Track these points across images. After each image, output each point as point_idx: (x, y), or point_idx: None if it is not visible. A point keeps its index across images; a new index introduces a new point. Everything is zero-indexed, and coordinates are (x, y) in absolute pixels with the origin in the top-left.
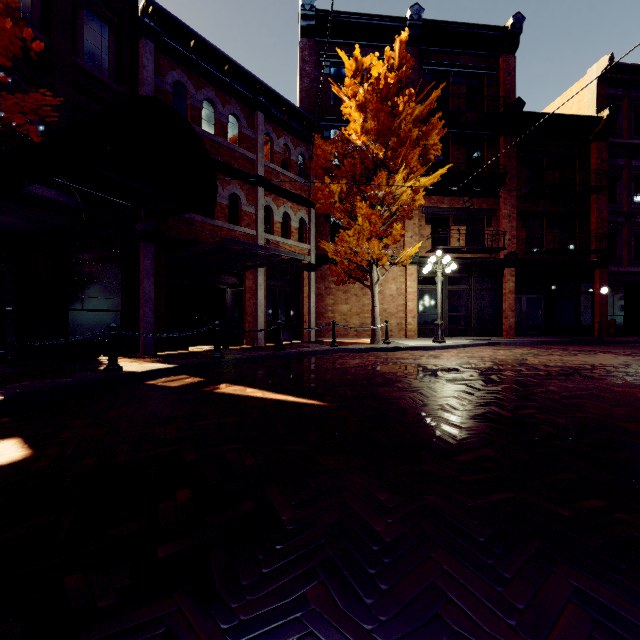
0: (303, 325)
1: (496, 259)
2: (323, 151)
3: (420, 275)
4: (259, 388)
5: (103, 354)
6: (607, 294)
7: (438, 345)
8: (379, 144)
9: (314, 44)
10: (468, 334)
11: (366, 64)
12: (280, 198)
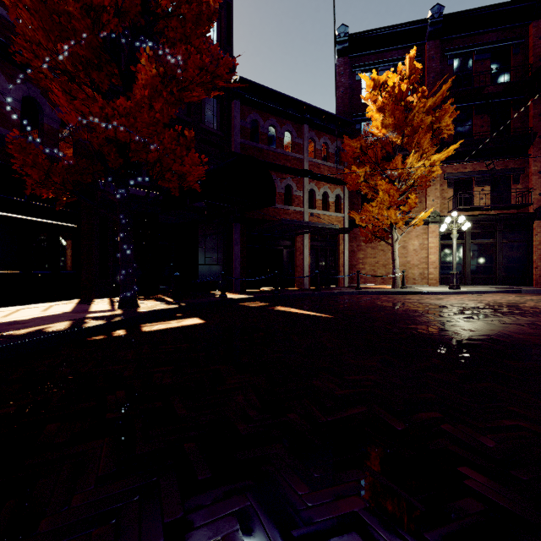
0: (338, 274)
1: (523, 214)
2: (350, 147)
3: (442, 232)
4: (298, 309)
5: (214, 290)
6: None
7: (449, 291)
8: (396, 134)
9: (348, 60)
10: (492, 283)
11: (382, 80)
12: (320, 182)
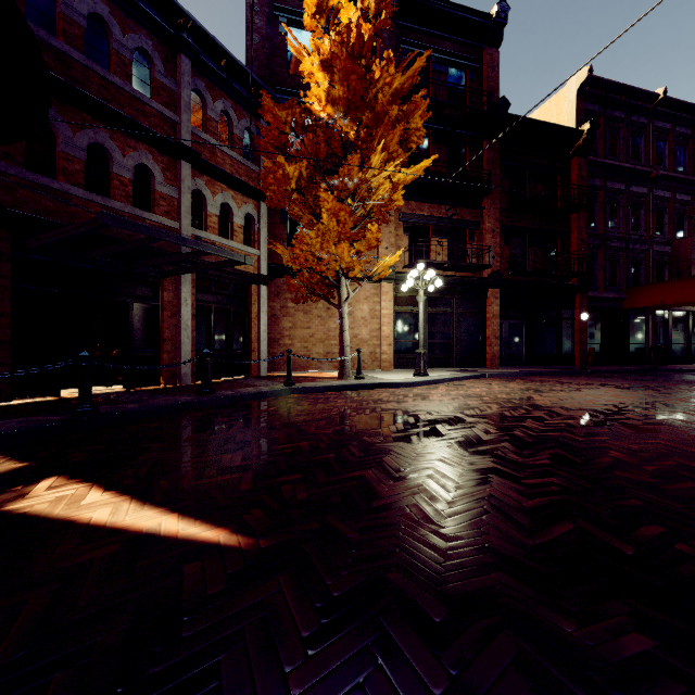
0: (250, 355)
1: (480, 278)
2: (275, 118)
3: (397, 294)
4: (119, 489)
5: None
6: (587, 320)
7: (422, 380)
8: (350, 119)
9: None
10: (450, 364)
11: (333, 1)
12: (217, 182)
